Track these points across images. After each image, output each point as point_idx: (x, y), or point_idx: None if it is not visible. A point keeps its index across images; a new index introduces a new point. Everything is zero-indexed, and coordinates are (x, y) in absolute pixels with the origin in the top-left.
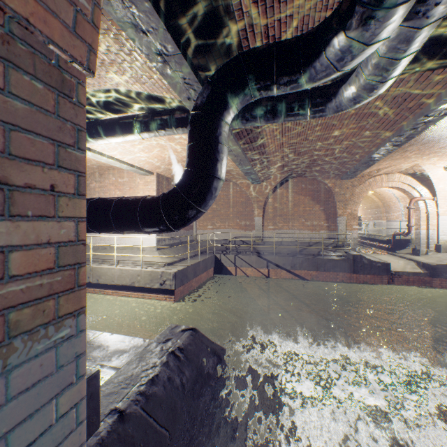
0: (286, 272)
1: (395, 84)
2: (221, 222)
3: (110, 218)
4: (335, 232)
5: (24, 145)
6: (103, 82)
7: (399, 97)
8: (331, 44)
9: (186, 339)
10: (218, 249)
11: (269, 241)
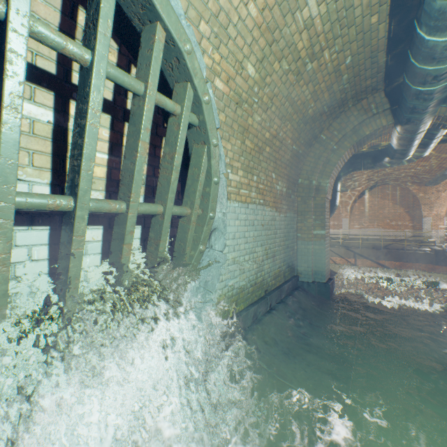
0: (371, 262)
1: (437, 147)
2: None
3: None
4: (420, 231)
5: (328, 214)
6: None
7: (443, 150)
8: (385, 160)
9: None
10: None
11: (355, 238)
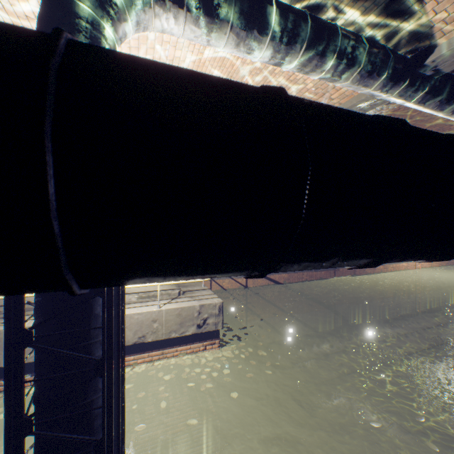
0: (263, 279)
1: None
2: None
3: None
4: None
5: None
6: None
7: None
8: None
9: None
10: None
11: None
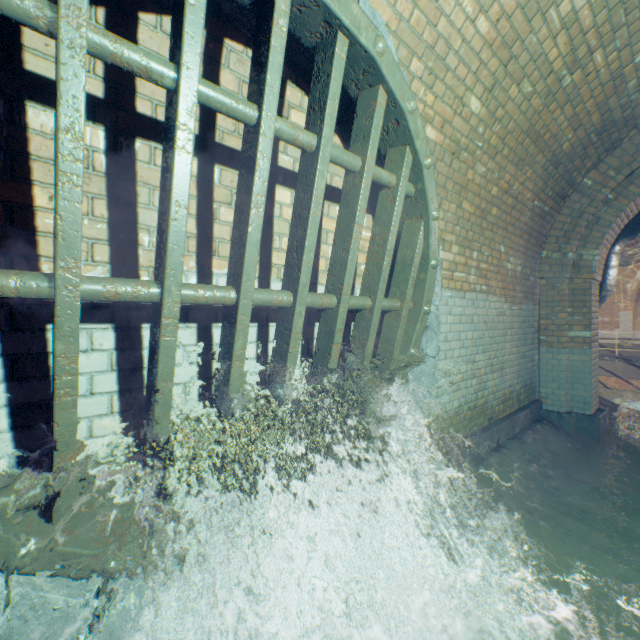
0: None
1: None
2: None
3: None
4: None
5: (595, 304)
6: None
7: None
8: None
9: None
10: None
11: None
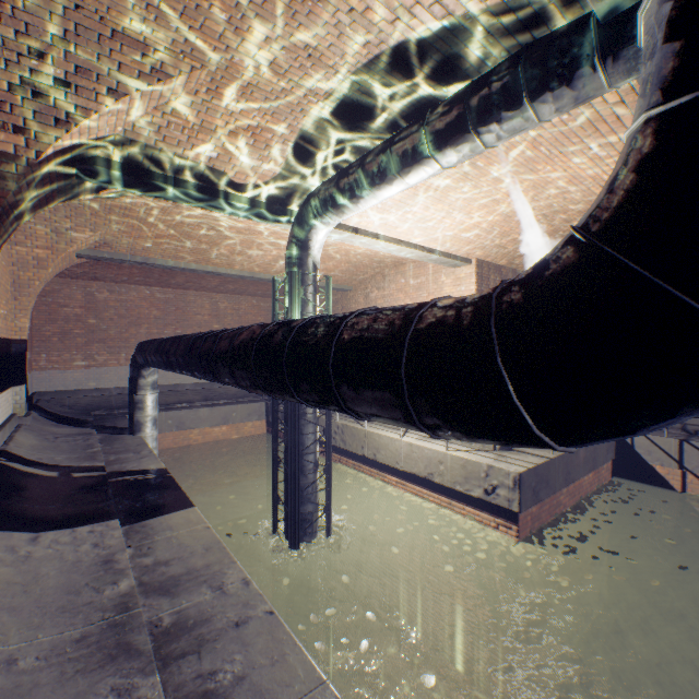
0: None
1: None
2: None
3: (331, 376)
4: None
5: None
6: (348, 45)
7: None
8: None
9: None
10: None
11: None
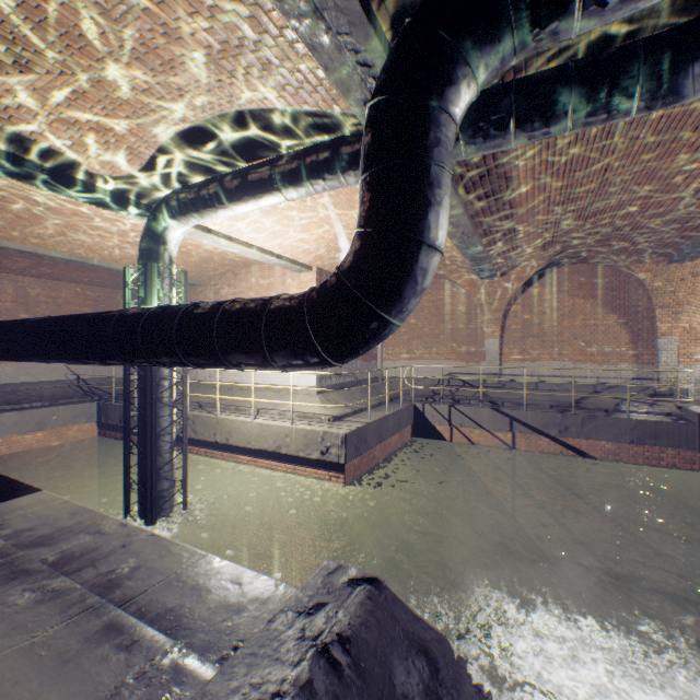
0: (549, 441)
1: None
2: (423, 348)
3: (215, 339)
4: (652, 366)
5: None
6: (215, 98)
7: None
8: None
9: (358, 609)
10: (419, 394)
11: (514, 382)
